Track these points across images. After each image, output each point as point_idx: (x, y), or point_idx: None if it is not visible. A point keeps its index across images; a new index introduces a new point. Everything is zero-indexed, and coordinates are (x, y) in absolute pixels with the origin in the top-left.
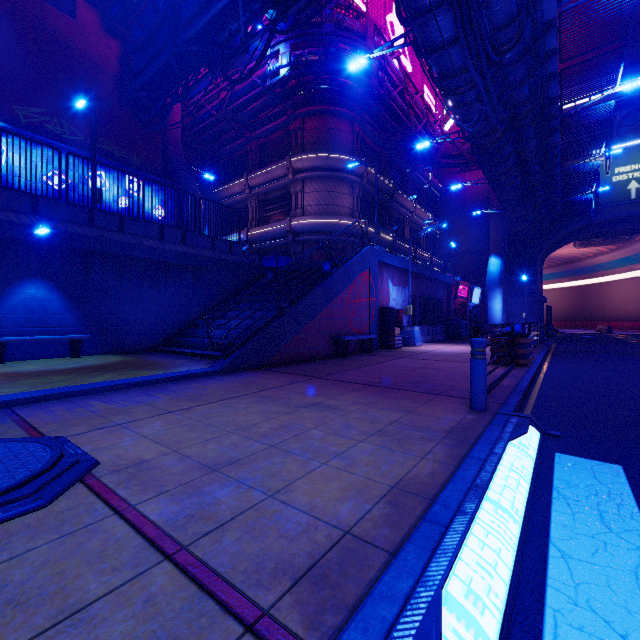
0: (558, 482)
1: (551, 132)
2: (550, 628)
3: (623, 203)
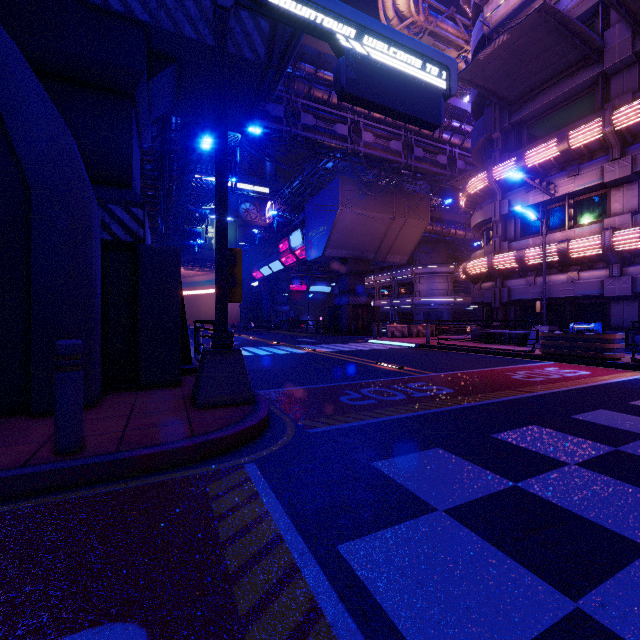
0: None
1: (182, 213)
2: None
3: (210, 250)
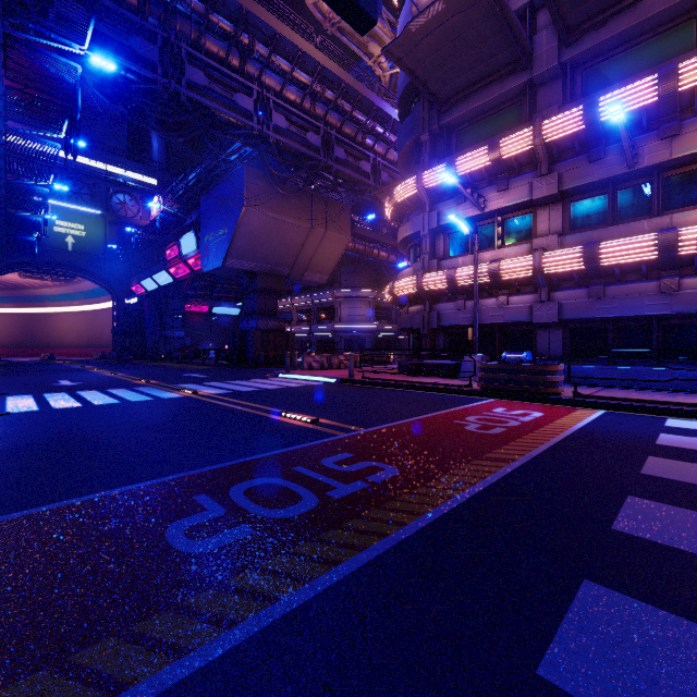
0: (9, 399)
1: None
2: (8, 407)
3: (63, 251)
